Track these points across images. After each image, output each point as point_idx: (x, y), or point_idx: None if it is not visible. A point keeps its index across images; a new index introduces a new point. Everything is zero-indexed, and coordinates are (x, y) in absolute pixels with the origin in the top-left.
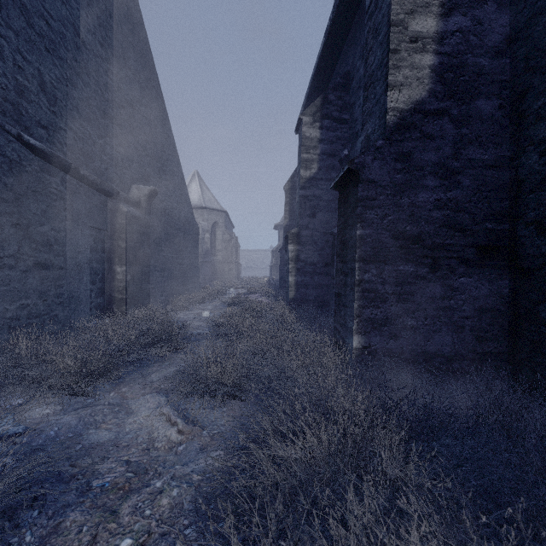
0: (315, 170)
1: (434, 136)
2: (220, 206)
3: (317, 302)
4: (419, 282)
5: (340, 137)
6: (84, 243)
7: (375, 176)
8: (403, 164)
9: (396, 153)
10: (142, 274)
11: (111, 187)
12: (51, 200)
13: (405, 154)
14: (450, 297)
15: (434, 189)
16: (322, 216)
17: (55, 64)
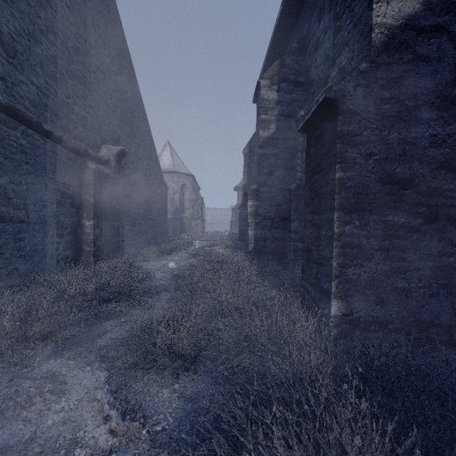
0: (272, 130)
1: (430, 58)
2: (188, 171)
3: (275, 254)
4: (411, 236)
5: (297, 99)
6: (50, 197)
7: (358, 106)
8: (393, 91)
9: (383, 79)
10: (112, 228)
11: (79, 144)
12: (10, 153)
13: (395, 80)
14: (450, 253)
15: (430, 123)
16: (280, 173)
17: (14, 16)
